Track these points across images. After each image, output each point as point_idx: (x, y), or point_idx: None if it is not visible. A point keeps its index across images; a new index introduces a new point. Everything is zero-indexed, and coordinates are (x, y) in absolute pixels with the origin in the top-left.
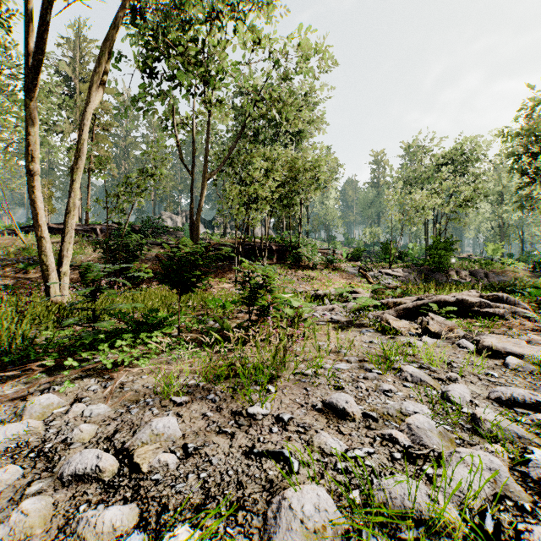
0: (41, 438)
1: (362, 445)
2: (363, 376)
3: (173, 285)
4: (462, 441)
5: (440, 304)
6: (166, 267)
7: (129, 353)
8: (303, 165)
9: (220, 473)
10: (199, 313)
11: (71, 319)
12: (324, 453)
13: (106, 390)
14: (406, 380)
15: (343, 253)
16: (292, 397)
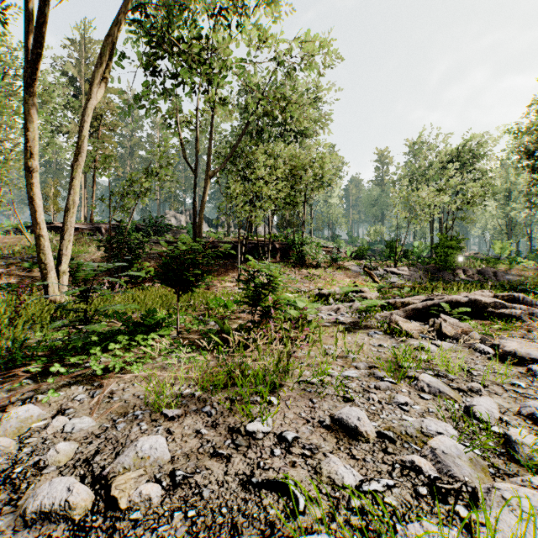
0: (13, 459)
1: (379, 475)
2: (374, 386)
3: (172, 284)
4: (497, 470)
5: (452, 305)
6: (165, 266)
7: (122, 358)
8: (307, 162)
9: (211, 511)
10: (201, 312)
11: (59, 322)
12: (334, 485)
13: (92, 401)
14: (422, 391)
15: (347, 251)
16: (297, 411)
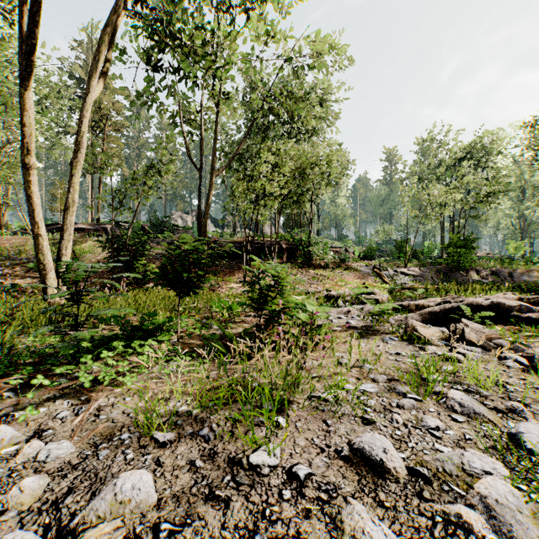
0: None
1: (417, 533)
2: (396, 404)
3: (172, 286)
4: None
5: (472, 308)
6: (165, 266)
7: (115, 367)
8: (315, 160)
9: None
10: (204, 315)
11: (44, 328)
12: None
13: (75, 420)
14: (453, 411)
15: (355, 251)
16: (309, 436)
